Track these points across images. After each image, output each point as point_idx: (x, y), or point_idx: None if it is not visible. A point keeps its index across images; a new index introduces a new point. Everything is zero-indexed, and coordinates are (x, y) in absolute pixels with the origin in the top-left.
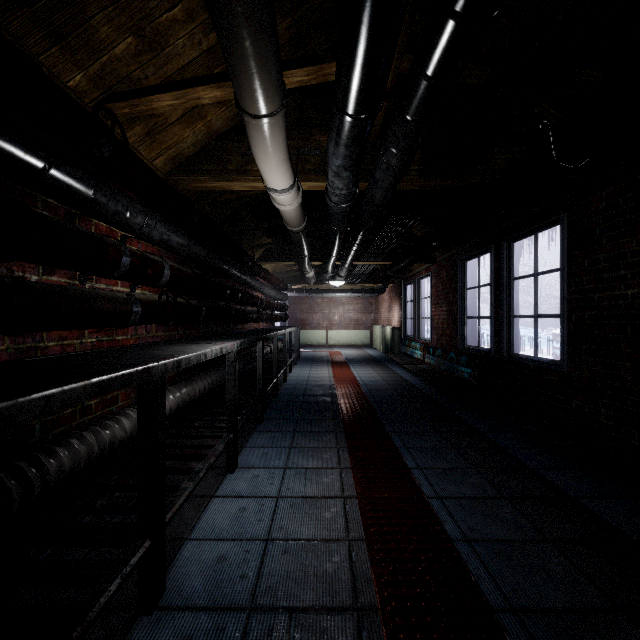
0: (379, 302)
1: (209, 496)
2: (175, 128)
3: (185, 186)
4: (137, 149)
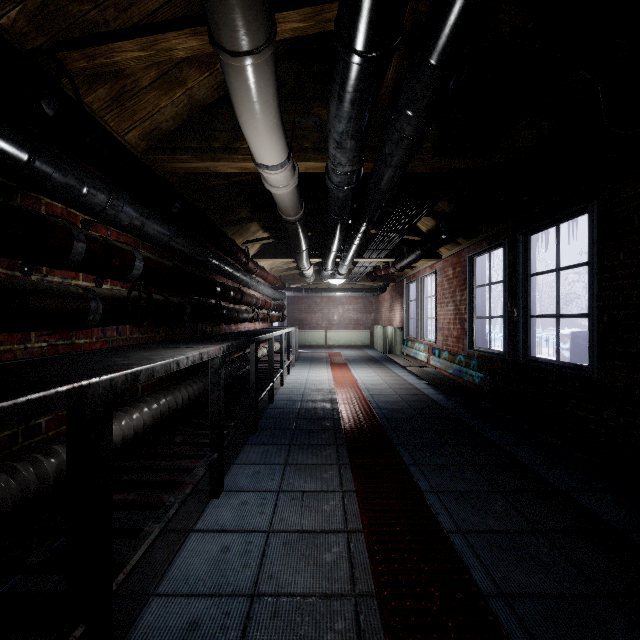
0: (380, 302)
1: (187, 530)
2: (149, 94)
3: (165, 167)
4: (103, 118)
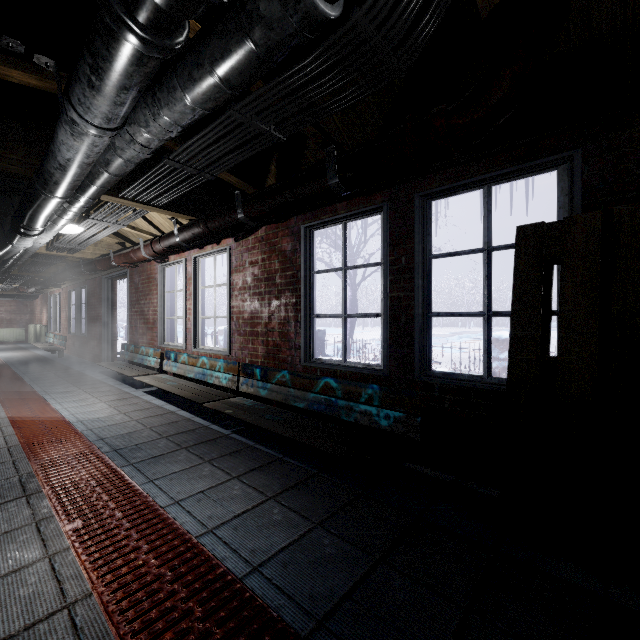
0: (35, 305)
1: None
2: None
3: None
4: None
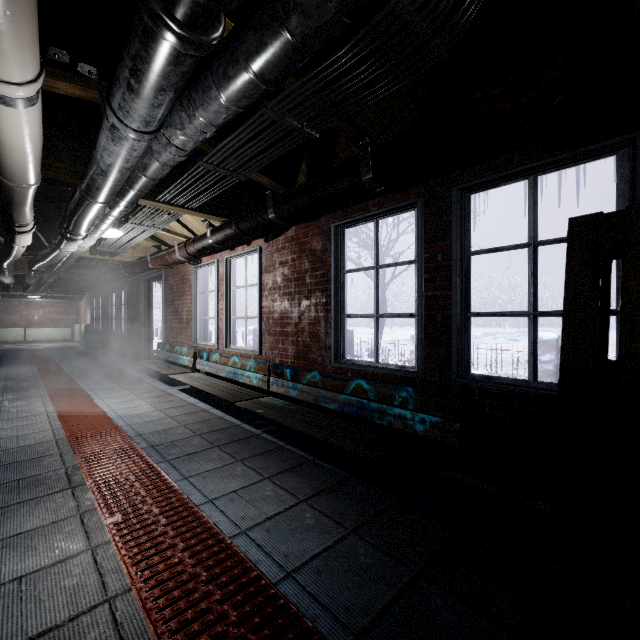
0: (80, 306)
1: None
2: None
3: None
4: None
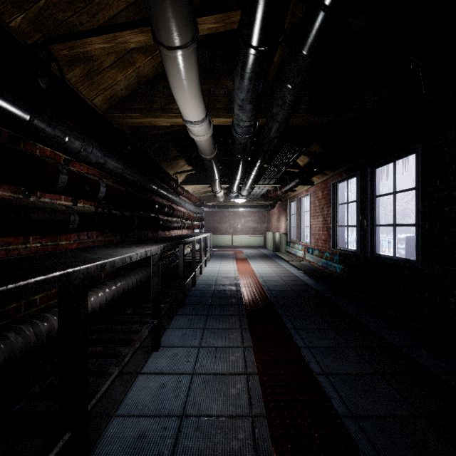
0: (270, 215)
1: (136, 373)
2: (109, 72)
3: (120, 121)
4: (78, 89)
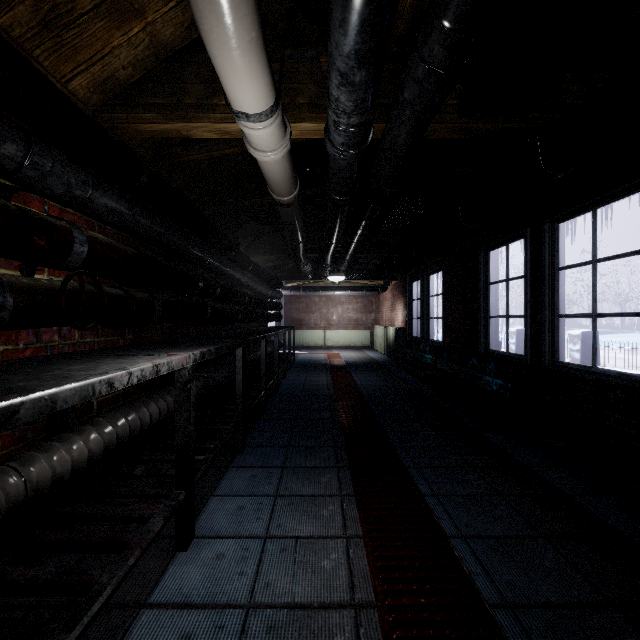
0: (380, 301)
1: (137, 605)
2: (94, 25)
3: (125, 130)
4: (32, 54)
